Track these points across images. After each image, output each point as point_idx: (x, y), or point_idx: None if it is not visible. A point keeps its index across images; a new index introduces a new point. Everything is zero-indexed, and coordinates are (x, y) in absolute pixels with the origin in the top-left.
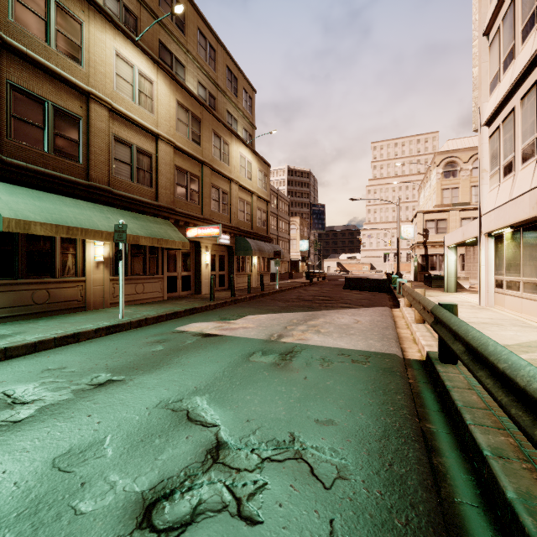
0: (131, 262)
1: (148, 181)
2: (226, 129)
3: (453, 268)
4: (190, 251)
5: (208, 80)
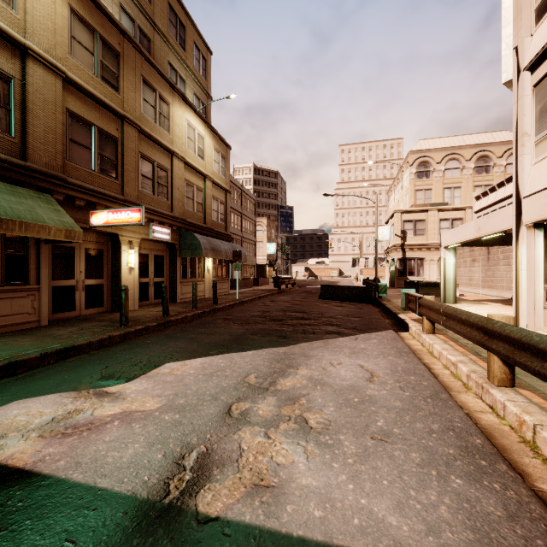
0: None
1: (2, 123)
2: (165, 82)
3: (452, 274)
4: (103, 248)
5: (138, 11)
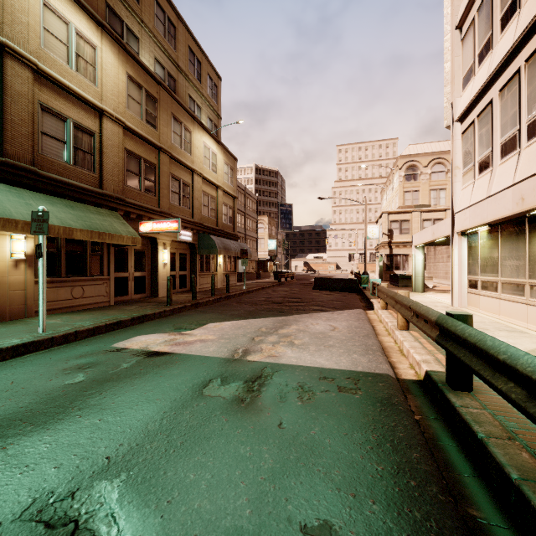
0: (66, 260)
1: (89, 164)
2: (188, 115)
3: (421, 268)
4: (145, 248)
5: (167, 59)
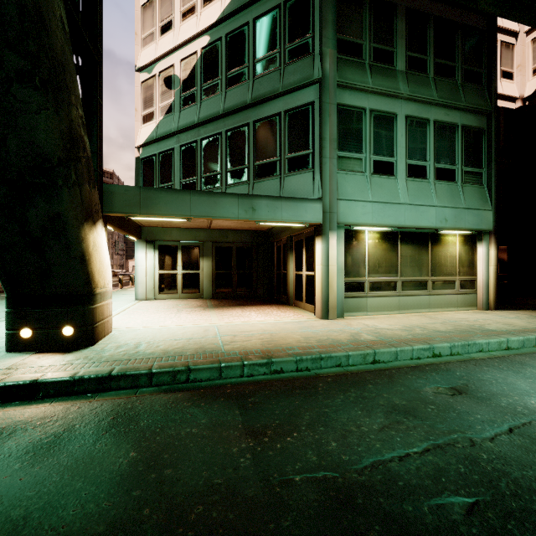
0: None
1: None
2: None
3: None
4: None
5: None
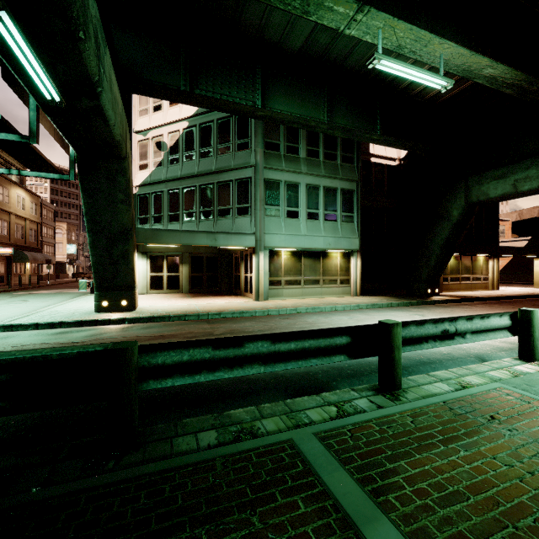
0: None
1: None
2: (7, 180)
3: None
4: None
5: None
